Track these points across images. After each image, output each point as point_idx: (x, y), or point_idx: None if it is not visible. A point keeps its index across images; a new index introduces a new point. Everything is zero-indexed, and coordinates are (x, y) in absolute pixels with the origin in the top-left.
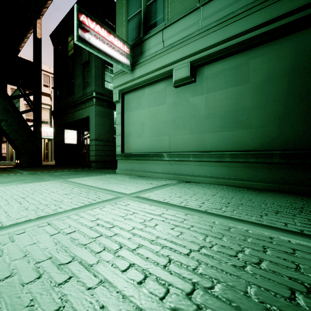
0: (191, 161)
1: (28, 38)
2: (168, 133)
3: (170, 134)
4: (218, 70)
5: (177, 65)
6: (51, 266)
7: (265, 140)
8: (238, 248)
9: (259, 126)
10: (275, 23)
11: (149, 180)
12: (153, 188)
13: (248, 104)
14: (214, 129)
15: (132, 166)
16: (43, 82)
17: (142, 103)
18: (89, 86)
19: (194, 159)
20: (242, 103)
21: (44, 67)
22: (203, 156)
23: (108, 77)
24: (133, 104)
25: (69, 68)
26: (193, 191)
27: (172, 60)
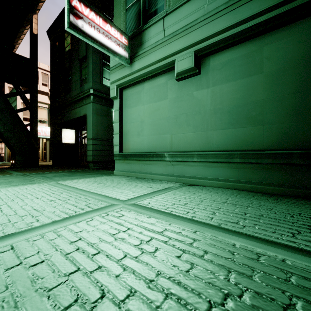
0: (195, 162)
1: (25, 34)
2: (169, 131)
3: (172, 132)
4: (226, 59)
5: (180, 55)
6: None
7: (281, 137)
8: (283, 297)
9: (274, 122)
10: (295, 1)
11: (149, 182)
12: (153, 192)
13: (261, 97)
14: (221, 126)
15: (131, 167)
16: (42, 81)
17: (141, 99)
18: (87, 83)
19: (198, 160)
20: (254, 96)
21: (43, 65)
22: (209, 156)
23: (106, 74)
24: (132, 100)
25: (66, 64)
26: (199, 196)
27: (174, 50)
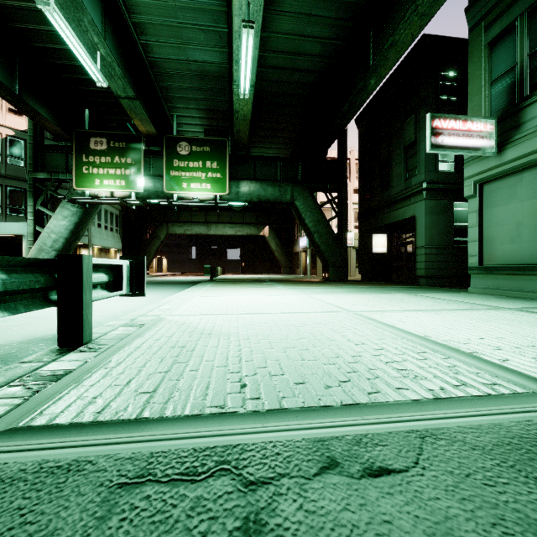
0: None
1: None
2: None
3: None
4: None
5: None
6: (479, 321)
7: None
8: None
9: None
10: None
11: (533, 301)
12: None
13: None
14: None
15: (499, 283)
16: None
17: (518, 194)
18: (415, 174)
19: None
20: None
21: (334, 153)
22: None
23: (444, 155)
24: (499, 197)
25: (383, 156)
26: None
27: None
